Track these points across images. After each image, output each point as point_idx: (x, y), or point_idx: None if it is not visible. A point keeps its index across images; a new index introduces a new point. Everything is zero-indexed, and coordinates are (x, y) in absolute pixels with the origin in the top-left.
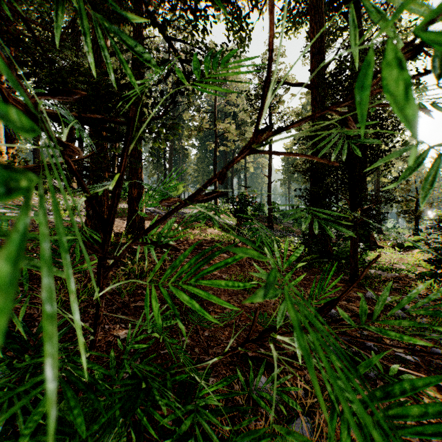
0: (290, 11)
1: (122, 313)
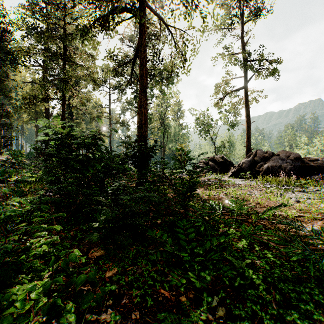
0: None
1: None
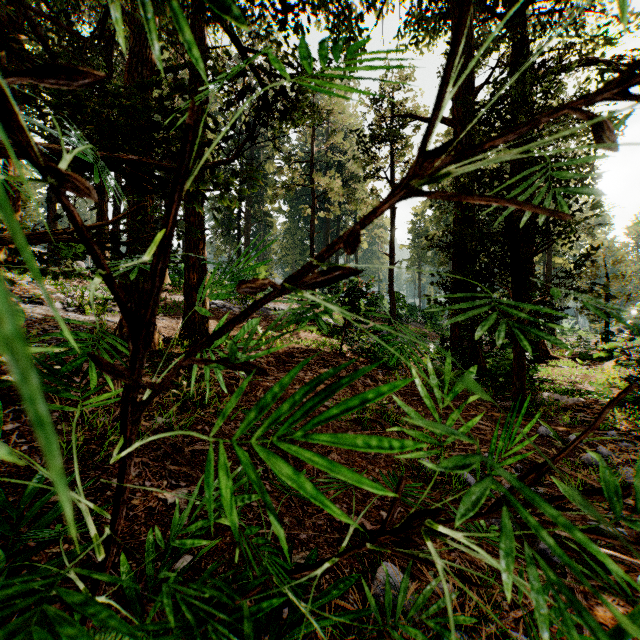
0: (422, 13)
1: (172, 461)
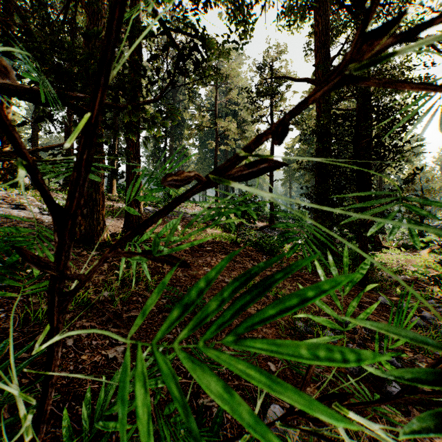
0: (293, 6)
1: (113, 325)
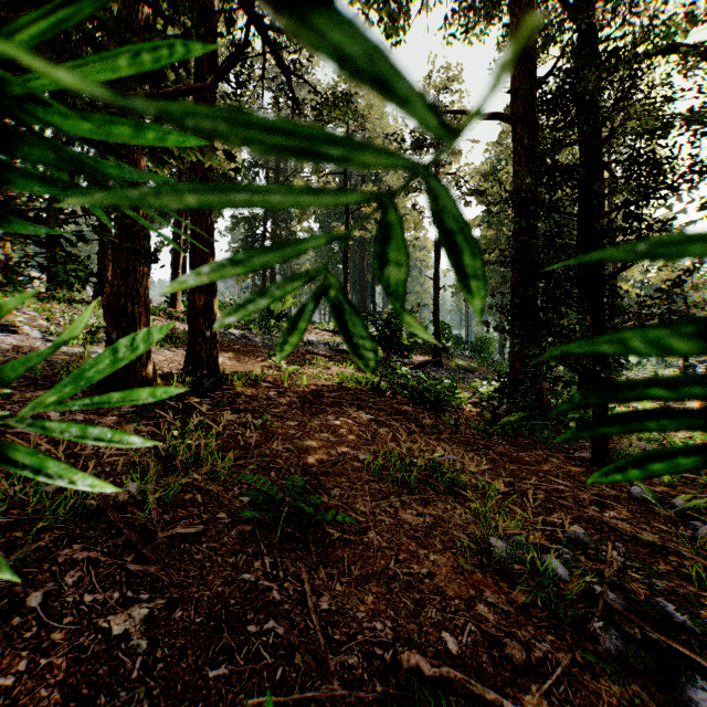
0: None
1: (137, 554)
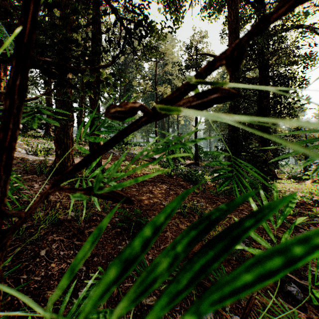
0: (212, 2)
1: (77, 238)
